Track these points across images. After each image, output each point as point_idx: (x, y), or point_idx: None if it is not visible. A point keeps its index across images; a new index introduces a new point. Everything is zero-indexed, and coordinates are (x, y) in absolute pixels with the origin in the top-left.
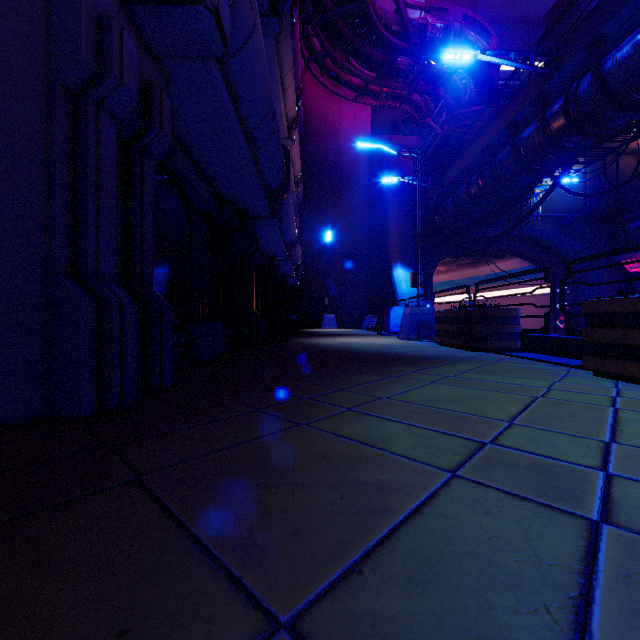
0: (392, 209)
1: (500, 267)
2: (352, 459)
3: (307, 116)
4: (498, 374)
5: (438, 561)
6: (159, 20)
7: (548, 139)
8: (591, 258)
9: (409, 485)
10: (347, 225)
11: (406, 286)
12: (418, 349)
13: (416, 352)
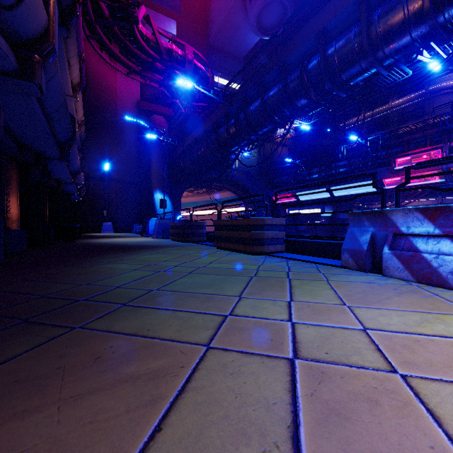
0: (154, 154)
1: (221, 195)
2: (105, 271)
3: (89, 74)
4: (182, 250)
5: (120, 278)
6: (3, 80)
7: (230, 136)
8: (228, 201)
9: (121, 272)
10: (122, 160)
11: None
12: (158, 243)
13: (156, 244)
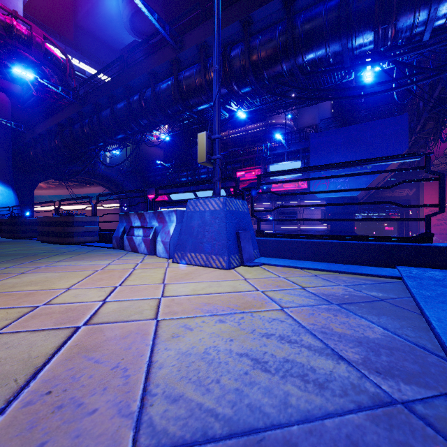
0: None
1: (93, 190)
2: None
3: None
4: None
5: None
6: None
7: (84, 135)
8: (64, 200)
9: None
10: None
11: (2, 198)
12: None
13: None
